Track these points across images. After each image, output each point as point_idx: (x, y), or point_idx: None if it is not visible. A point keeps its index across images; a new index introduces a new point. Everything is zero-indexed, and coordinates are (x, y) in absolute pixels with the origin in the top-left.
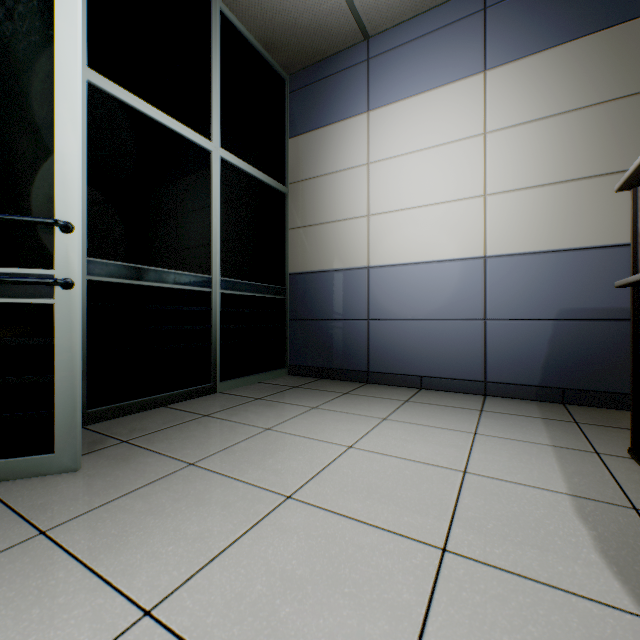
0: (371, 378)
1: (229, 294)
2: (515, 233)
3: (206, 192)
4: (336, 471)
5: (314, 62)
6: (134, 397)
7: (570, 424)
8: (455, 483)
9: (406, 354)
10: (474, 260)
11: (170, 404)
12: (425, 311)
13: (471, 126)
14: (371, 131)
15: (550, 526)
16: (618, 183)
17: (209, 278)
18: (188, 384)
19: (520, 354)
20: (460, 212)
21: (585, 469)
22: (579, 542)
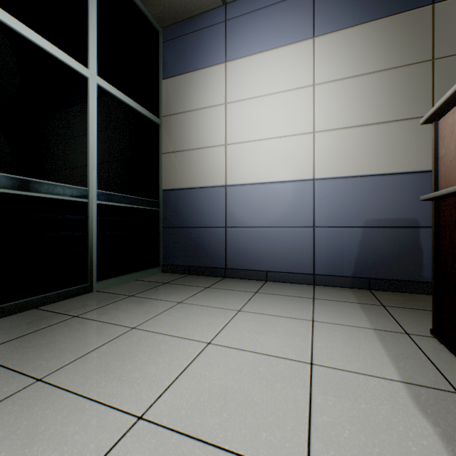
0: (228, 273)
1: (106, 205)
2: (335, 162)
3: (83, 113)
4: (194, 374)
5: (182, 19)
6: (0, 302)
7: (379, 307)
8: (305, 378)
9: (255, 254)
10: (306, 181)
11: (43, 305)
12: (269, 220)
13: (304, 79)
14: (228, 78)
15: (399, 426)
16: (425, 116)
17: (86, 190)
18: (63, 285)
19: (339, 253)
20: (296, 144)
21: (405, 351)
22: (431, 445)
